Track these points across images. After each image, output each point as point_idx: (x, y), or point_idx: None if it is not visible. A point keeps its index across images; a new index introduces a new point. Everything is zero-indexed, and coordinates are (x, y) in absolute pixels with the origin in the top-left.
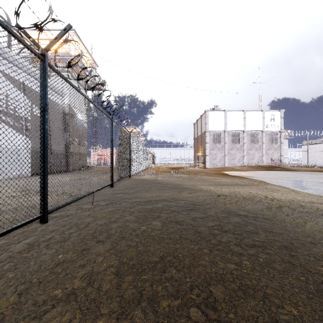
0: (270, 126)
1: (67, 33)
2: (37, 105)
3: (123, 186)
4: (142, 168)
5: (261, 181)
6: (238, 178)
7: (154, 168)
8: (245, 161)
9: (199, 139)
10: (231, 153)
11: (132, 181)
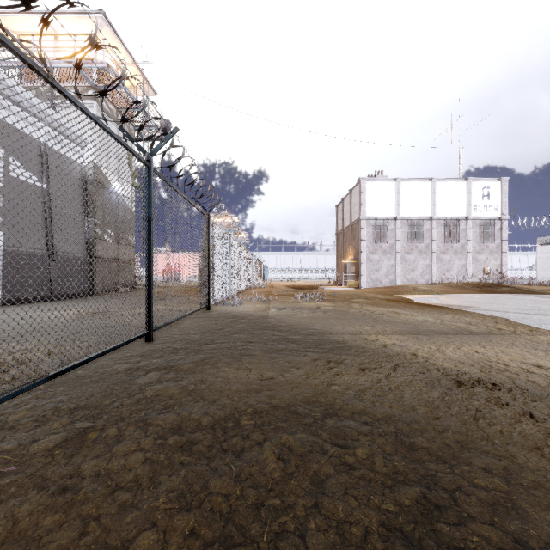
0: (482, 208)
1: (90, 20)
2: (20, 159)
3: (180, 338)
4: (239, 289)
5: (508, 321)
6: (446, 312)
7: (263, 287)
8: (434, 274)
9: (347, 234)
10: (408, 259)
11: (210, 320)
